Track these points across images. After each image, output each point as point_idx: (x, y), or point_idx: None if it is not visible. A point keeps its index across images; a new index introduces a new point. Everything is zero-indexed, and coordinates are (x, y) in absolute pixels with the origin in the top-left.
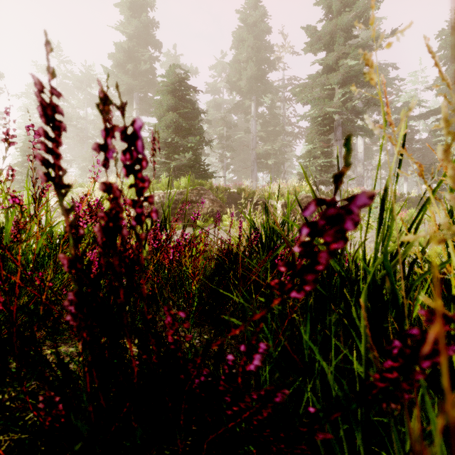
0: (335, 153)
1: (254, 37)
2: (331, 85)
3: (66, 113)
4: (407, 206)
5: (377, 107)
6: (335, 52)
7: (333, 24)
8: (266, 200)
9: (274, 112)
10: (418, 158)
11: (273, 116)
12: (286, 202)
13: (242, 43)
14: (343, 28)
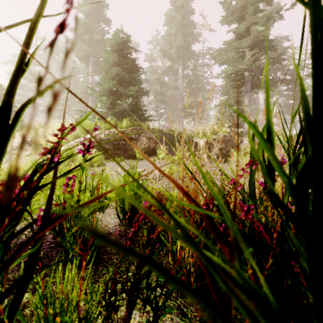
0: (245, 102)
1: (181, 16)
2: (242, 49)
3: None
4: None
5: (274, 70)
6: (246, 22)
7: (243, 1)
8: (192, 139)
9: (196, 73)
10: None
11: (195, 76)
12: (207, 140)
13: (172, 20)
14: (252, 3)
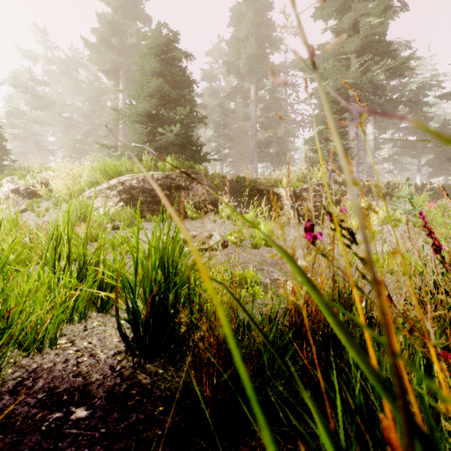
0: (350, 134)
1: (254, 13)
2: (346, 56)
3: (48, 97)
4: (432, 197)
5: (388, 92)
6: (352, 13)
7: None
8: (271, 188)
9: (276, 96)
10: (433, 148)
11: (275, 100)
12: (295, 191)
13: (240, 17)
14: None
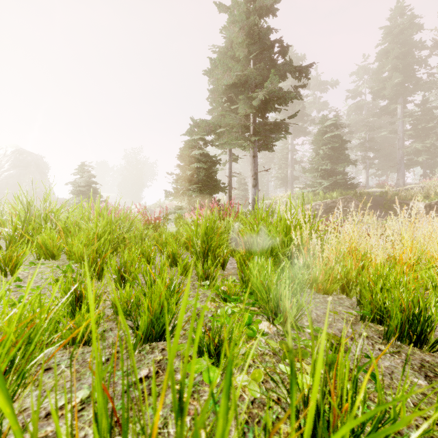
0: None
1: (401, 42)
2: None
3: None
4: None
5: None
6: None
7: None
8: (409, 202)
9: (426, 108)
10: None
11: (425, 112)
12: (430, 203)
13: (385, 59)
14: None
